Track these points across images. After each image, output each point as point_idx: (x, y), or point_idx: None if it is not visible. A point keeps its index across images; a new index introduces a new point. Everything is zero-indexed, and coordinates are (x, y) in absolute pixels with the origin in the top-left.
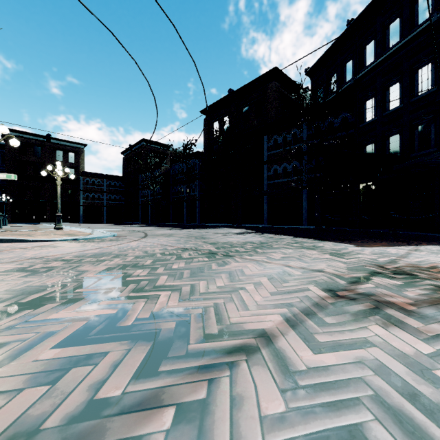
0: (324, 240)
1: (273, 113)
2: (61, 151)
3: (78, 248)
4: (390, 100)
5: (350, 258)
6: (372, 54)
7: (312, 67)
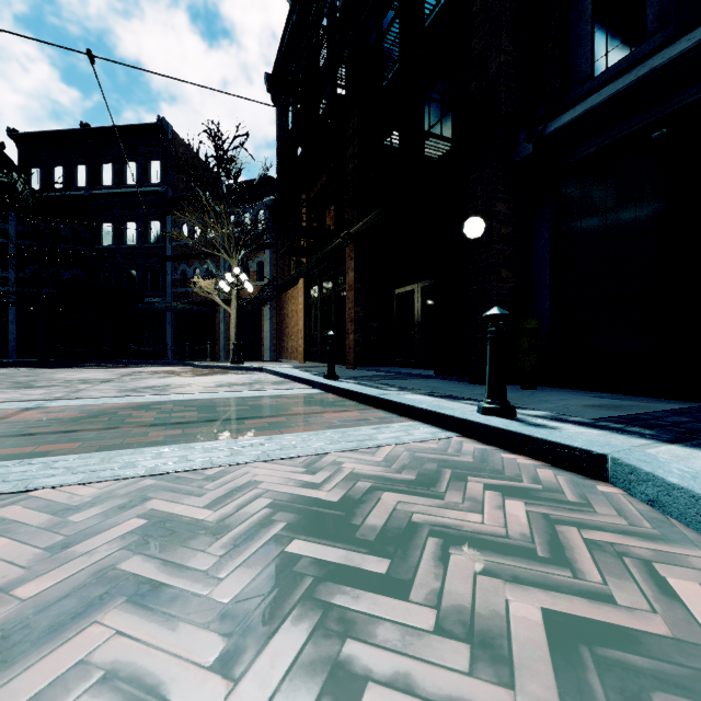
0: (81, 368)
1: None
2: None
3: None
4: (128, 234)
5: (118, 372)
6: (111, 178)
7: (23, 134)
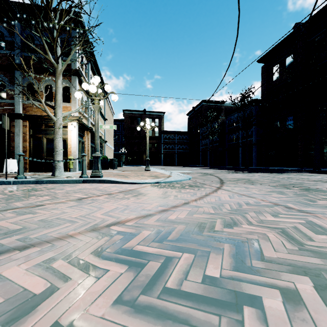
0: None
1: None
2: (151, 119)
3: (159, 200)
4: None
5: None
6: None
7: None
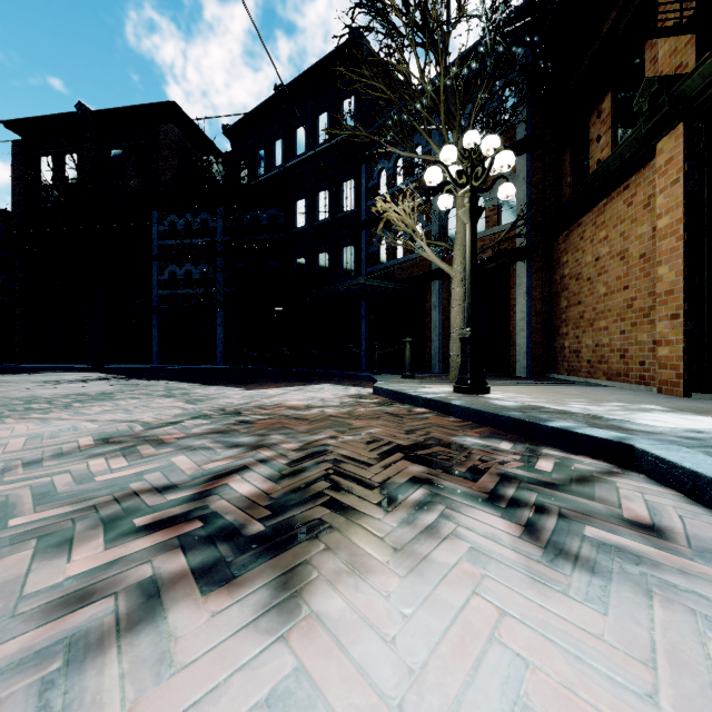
0: (214, 385)
1: (169, 177)
2: None
3: None
4: (320, 208)
5: (206, 403)
6: (304, 143)
7: (233, 127)
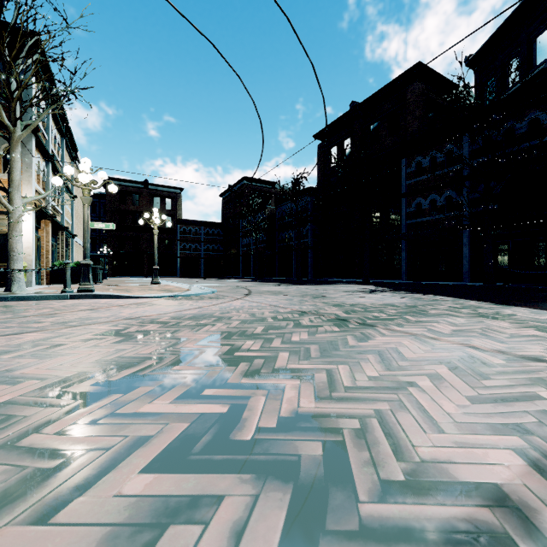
0: (510, 305)
1: (415, 127)
2: (158, 198)
3: (175, 307)
4: None
5: None
6: None
7: (477, 53)
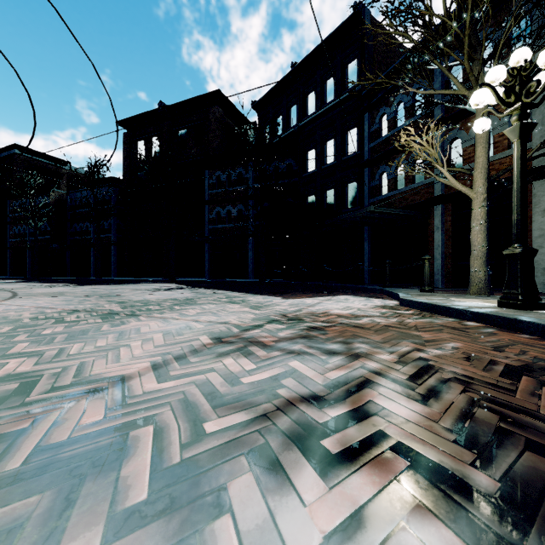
0: (258, 294)
1: (216, 144)
2: None
3: None
4: (327, 154)
5: (266, 309)
6: (313, 105)
7: (259, 101)
